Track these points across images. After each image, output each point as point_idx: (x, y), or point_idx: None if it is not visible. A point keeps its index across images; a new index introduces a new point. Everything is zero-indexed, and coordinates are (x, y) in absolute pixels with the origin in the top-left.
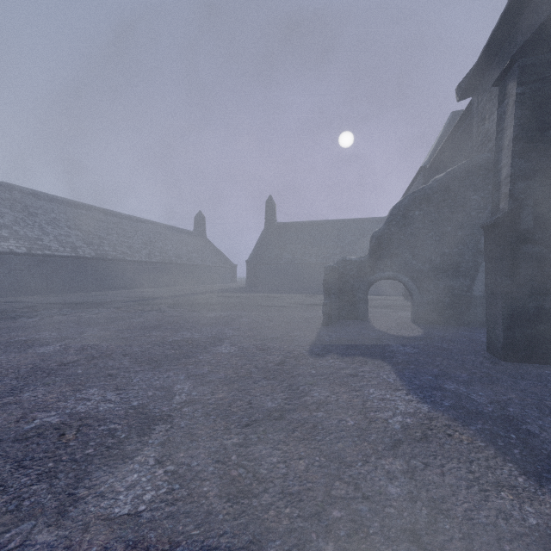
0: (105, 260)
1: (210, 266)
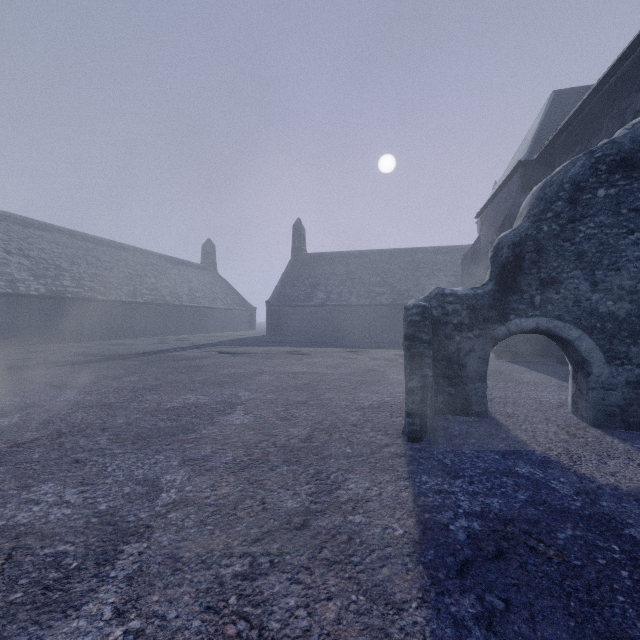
0: (63, 299)
1: (220, 308)
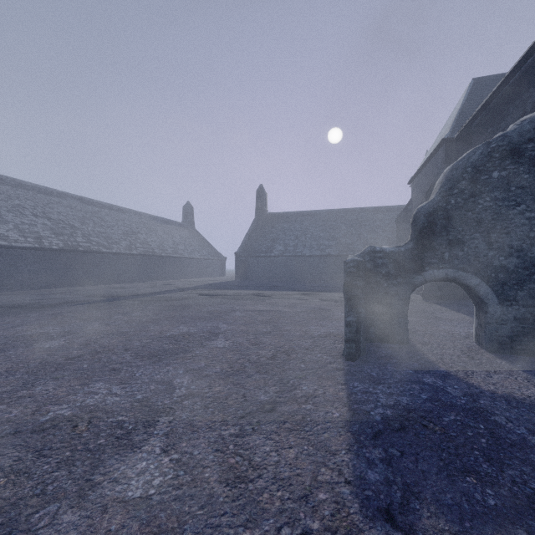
0: (76, 252)
1: (198, 258)
